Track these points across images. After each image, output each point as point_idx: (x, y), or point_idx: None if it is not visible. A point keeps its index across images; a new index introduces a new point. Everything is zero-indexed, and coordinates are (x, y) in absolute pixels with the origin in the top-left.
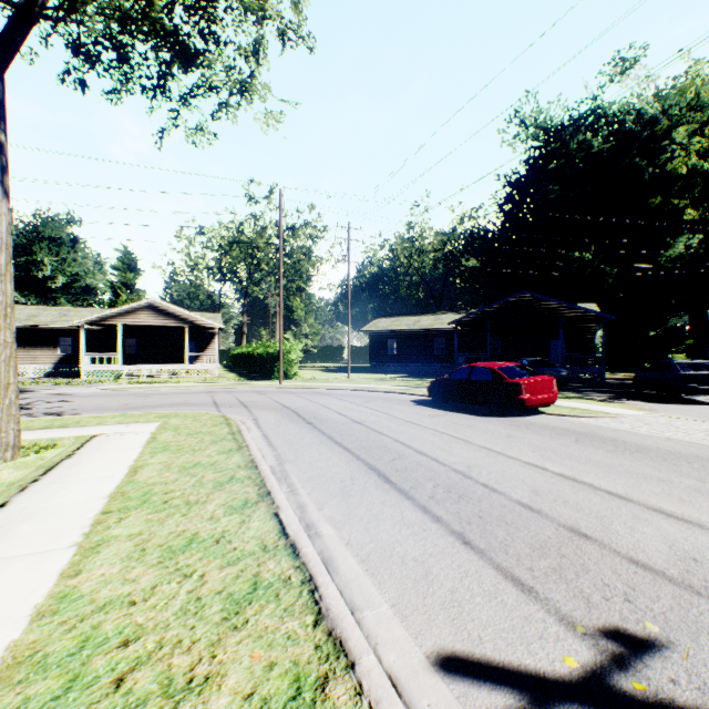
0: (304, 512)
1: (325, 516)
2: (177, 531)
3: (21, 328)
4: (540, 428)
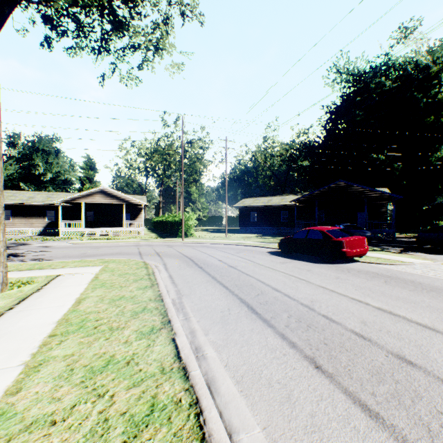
0: (194, 337)
1: (209, 341)
2: (100, 353)
3: (24, 205)
4: (357, 272)
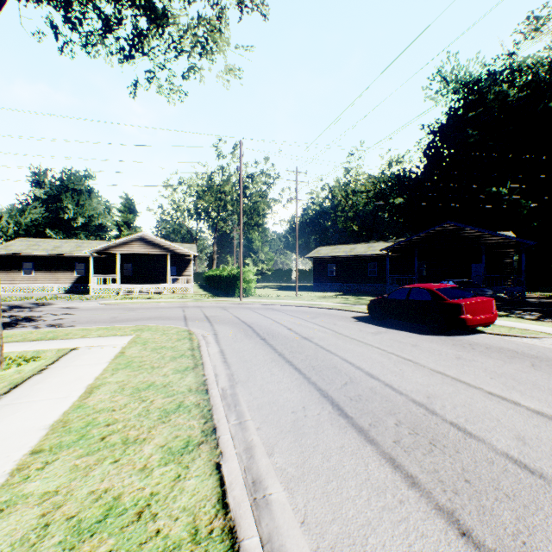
0: (251, 458)
1: (275, 467)
2: (98, 490)
3: (48, 256)
4: (486, 349)
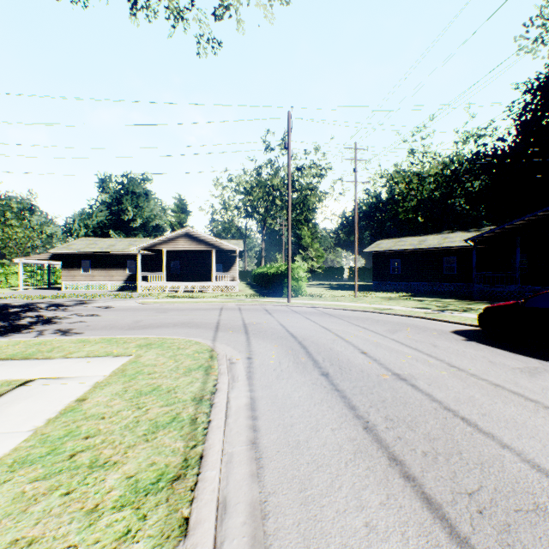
0: None
1: None
2: None
3: (103, 254)
4: None
